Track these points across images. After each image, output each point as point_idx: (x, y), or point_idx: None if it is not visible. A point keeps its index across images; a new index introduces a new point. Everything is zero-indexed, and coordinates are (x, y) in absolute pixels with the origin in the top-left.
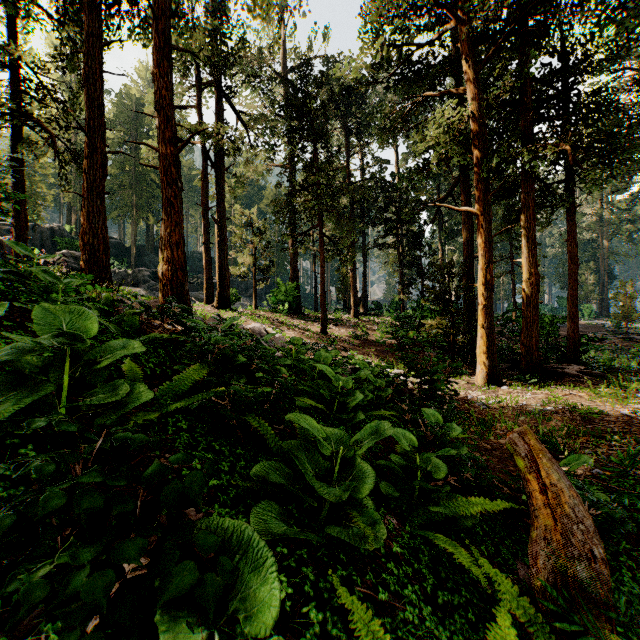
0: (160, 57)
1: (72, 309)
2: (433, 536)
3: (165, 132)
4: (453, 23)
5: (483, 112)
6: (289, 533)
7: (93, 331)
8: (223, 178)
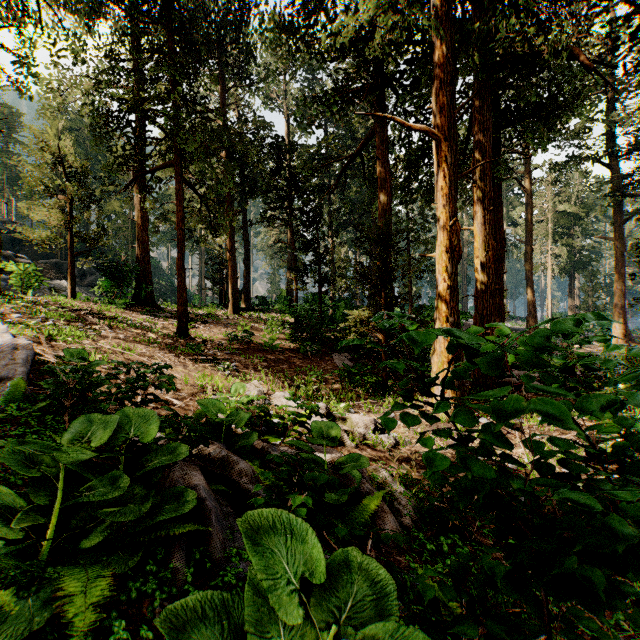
0: None
1: None
2: None
3: None
4: None
5: None
6: None
7: None
8: None
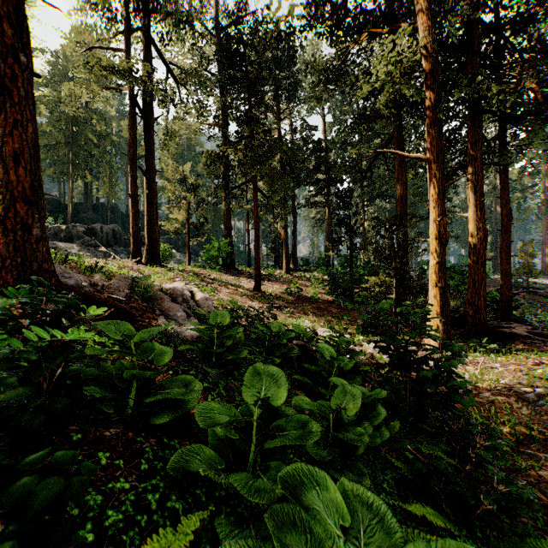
0: None
1: None
2: None
3: None
4: None
5: (437, 47)
6: None
7: None
8: (152, 129)
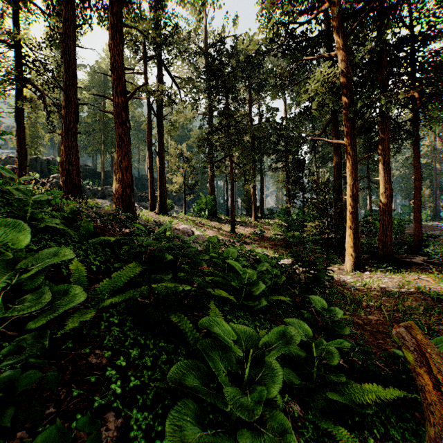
0: (114, 32)
1: (12, 222)
2: (336, 429)
3: (117, 87)
4: (328, 5)
5: (351, 69)
6: (203, 442)
7: (28, 242)
8: (162, 123)
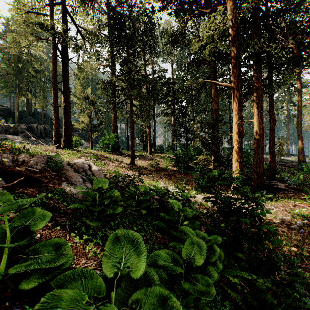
0: None
1: None
2: None
3: None
4: None
5: (237, 21)
6: None
7: None
8: (67, 65)
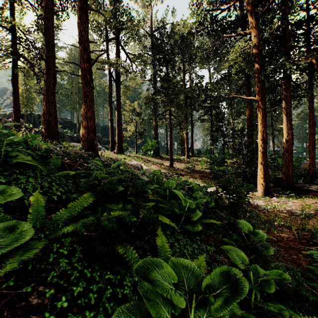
0: (81, 13)
1: None
2: None
3: (83, 55)
4: None
5: (261, 43)
6: None
7: None
8: (119, 87)
